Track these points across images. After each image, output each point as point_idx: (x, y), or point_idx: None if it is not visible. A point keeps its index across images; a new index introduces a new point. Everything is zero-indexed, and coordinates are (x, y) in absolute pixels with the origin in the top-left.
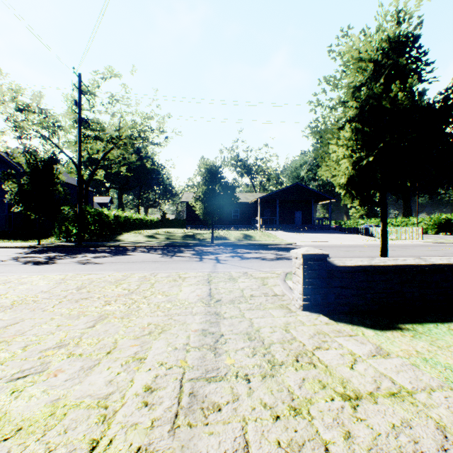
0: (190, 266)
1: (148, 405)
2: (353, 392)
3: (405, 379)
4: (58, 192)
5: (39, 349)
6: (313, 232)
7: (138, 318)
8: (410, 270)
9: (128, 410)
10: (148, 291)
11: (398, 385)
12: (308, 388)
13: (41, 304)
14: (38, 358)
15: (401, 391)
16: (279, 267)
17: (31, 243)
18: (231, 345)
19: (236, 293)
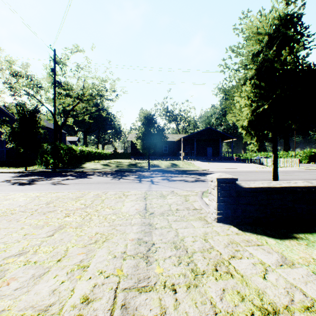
0: (132, 186)
1: None
2: (270, 305)
3: (315, 290)
4: (39, 133)
5: (3, 256)
6: (221, 162)
7: (88, 228)
8: (300, 190)
9: None
10: (99, 205)
11: (309, 298)
12: (229, 300)
13: (17, 216)
14: None
15: (314, 305)
16: (197, 187)
17: (21, 170)
18: (160, 253)
19: (165, 207)
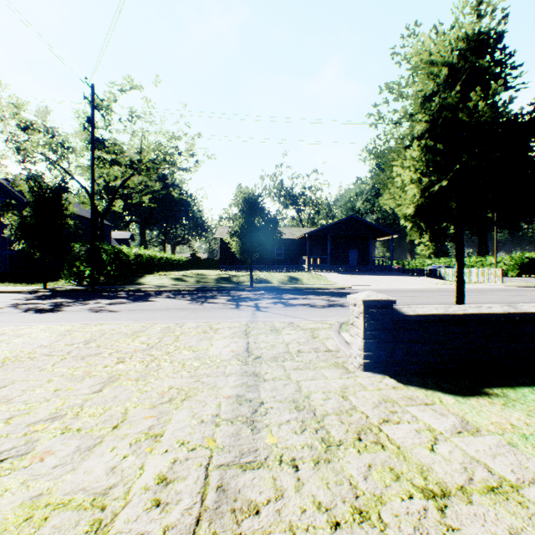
0: (224, 314)
1: (160, 505)
2: (438, 486)
3: (506, 466)
4: (67, 226)
5: (27, 422)
6: (372, 274)
7: (157, 380)
8: (496, 319)
9: (132, 512)
10: (172, 345)
11: (497, 475)
12: (377, 479)
13: (38, 362)
14: (23, 434)
15: (503, 485)
16: (332, 315)
17: (35, 287)
18: (273, 416)
19: (280, 348)
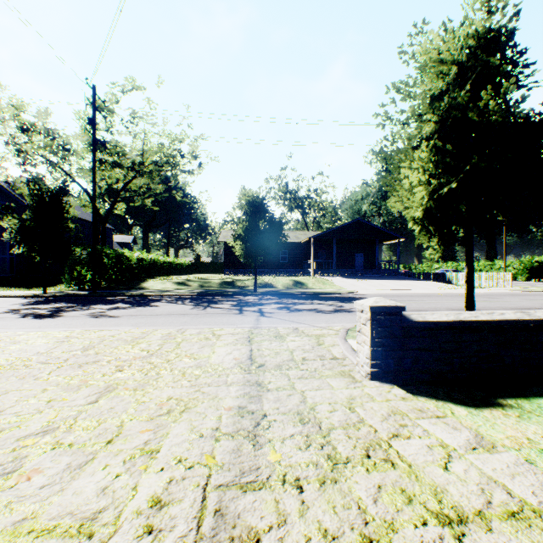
0: (227, 320)
1: (152, 533)
2: (454, 510)
3: (526, 487)
4: (68, 229)
5: (17, 436)
6: (378, 278)
7: (156, 390)
8: (509, 326)
9: (122, 540)
10: (173, 352)
11: (517, 498)
12: (388, 502)
13: (34, 370)
14: (12, 450)
15: (524, 510)
16: (338, 321)
17: (36, 292)
18: (276, 430)
19: (284, 355)
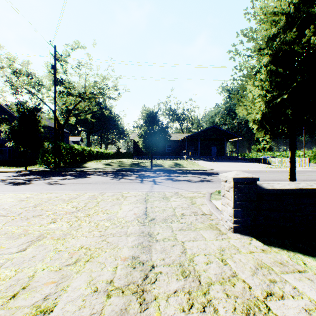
0: (133, 187)
1: None
2: None
3: None
4: (40, 132)
5: None
6: (226, 161)
7: (73, 240)
8: None
9: None
10: (93, 209)
11: None
12: None
13: None
14: None
15: None
16: (204, 187)
17: (21, 169)
18: (161, 285)
19: (169, 212)
